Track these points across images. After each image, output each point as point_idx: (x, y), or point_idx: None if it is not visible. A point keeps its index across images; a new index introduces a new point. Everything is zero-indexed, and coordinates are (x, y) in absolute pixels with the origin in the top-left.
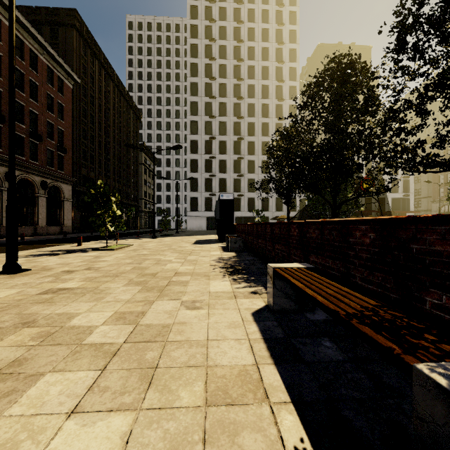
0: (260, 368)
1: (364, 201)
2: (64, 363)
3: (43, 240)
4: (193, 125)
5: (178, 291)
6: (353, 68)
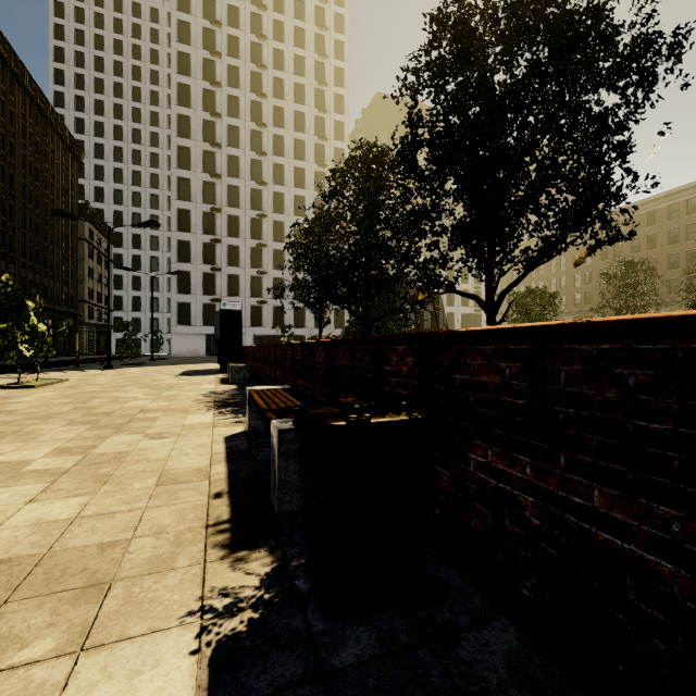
0: (212, 466)
1: (431, 316)
2: (5, 483)
3: None
4: (182, 185)
5: (143, 426)
6: (381, 162)
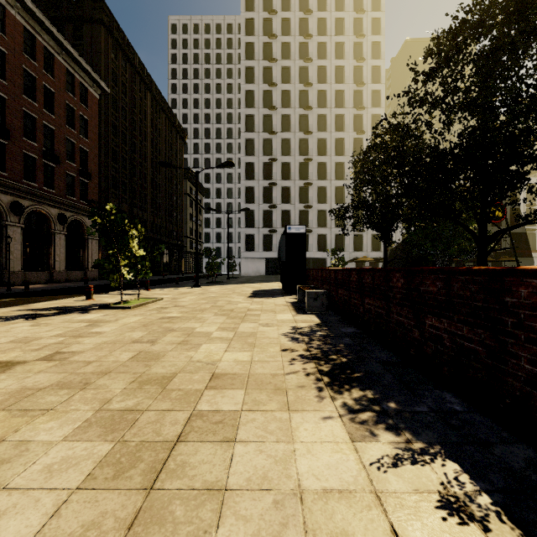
0: None
1: None
2: None
3: (53, 290)
4: (248, 144)
5: (205, 482)
6: None
